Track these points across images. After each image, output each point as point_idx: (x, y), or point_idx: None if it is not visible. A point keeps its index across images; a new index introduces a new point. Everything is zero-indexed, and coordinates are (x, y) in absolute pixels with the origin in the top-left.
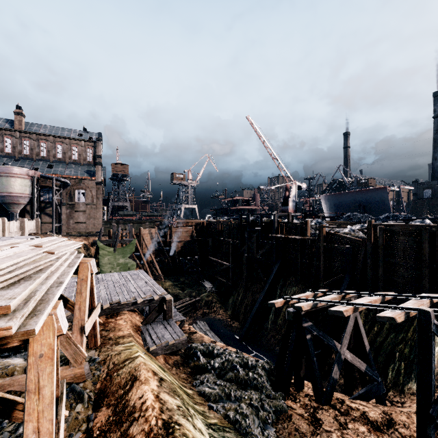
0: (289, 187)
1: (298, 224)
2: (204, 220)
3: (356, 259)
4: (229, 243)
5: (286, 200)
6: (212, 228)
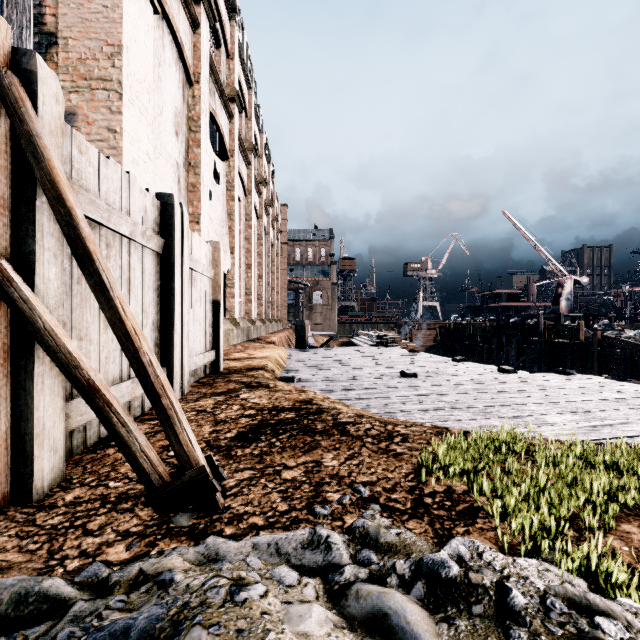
0: (562, 282)
1: (568, 327)
2: (450, 322)
3: (636, 365)
4: (483, 350)
5: (558, 298)
6: (461, 331)
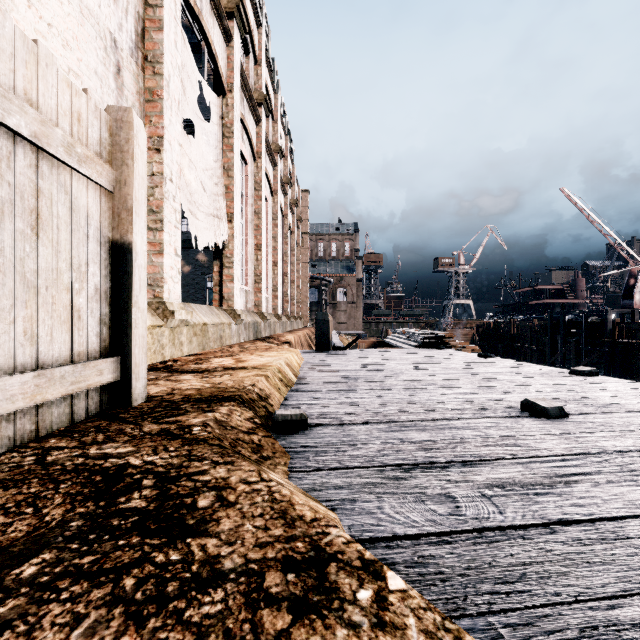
0: (635, 272)
1: None
2: (489, 321)
3: None
4: (530, 352)
5: (629, 291)
6: (502, 331)
